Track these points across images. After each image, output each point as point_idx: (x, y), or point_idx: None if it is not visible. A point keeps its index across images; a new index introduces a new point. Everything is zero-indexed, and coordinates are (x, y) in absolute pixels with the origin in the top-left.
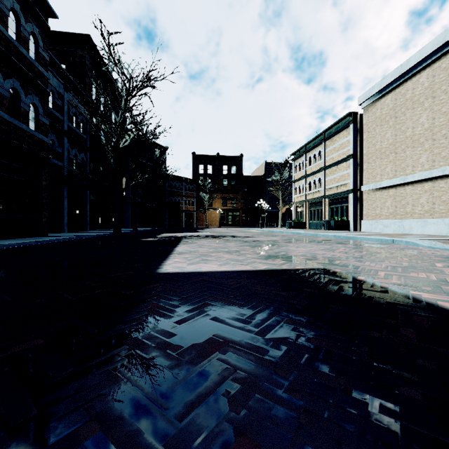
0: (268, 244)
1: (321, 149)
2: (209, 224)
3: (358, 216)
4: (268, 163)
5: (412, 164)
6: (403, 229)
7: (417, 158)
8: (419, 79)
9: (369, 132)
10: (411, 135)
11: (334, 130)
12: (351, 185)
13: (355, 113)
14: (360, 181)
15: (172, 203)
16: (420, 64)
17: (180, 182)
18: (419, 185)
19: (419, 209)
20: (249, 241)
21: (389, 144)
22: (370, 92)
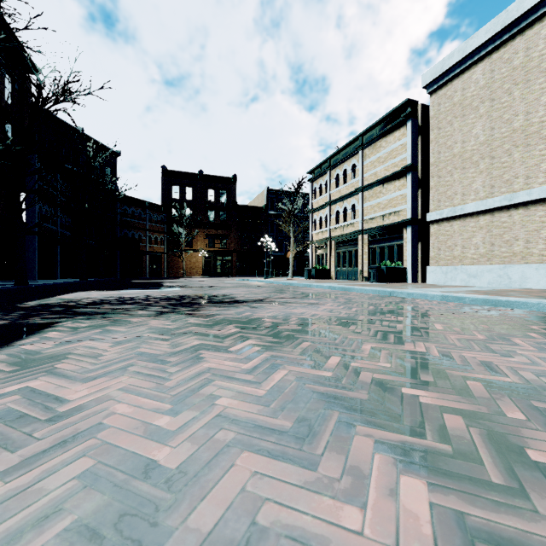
0: (396, 361)
1: (356, 161)
2: (188, 273)
3: (418, 260)
4: (271, 190)
5: (526, 173)
6: (507, 281)
7: (537, 162)
8: (540, 31)
9: (440, 128)
10: (523, 126)
11: (378, 131)
12: (409, 212)
13: (414, 102)
14: (421, 206)
15: (126, 238)
16: (544, 4)
17: (142, 209)
18: (541, 207)
19: (540, 247)
20: (287, 330)
21: (479, 143)
22: (444, 64)
